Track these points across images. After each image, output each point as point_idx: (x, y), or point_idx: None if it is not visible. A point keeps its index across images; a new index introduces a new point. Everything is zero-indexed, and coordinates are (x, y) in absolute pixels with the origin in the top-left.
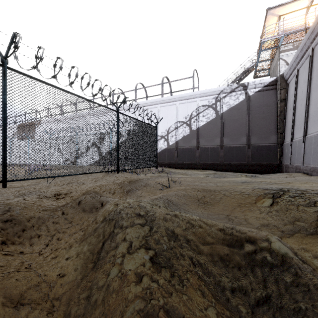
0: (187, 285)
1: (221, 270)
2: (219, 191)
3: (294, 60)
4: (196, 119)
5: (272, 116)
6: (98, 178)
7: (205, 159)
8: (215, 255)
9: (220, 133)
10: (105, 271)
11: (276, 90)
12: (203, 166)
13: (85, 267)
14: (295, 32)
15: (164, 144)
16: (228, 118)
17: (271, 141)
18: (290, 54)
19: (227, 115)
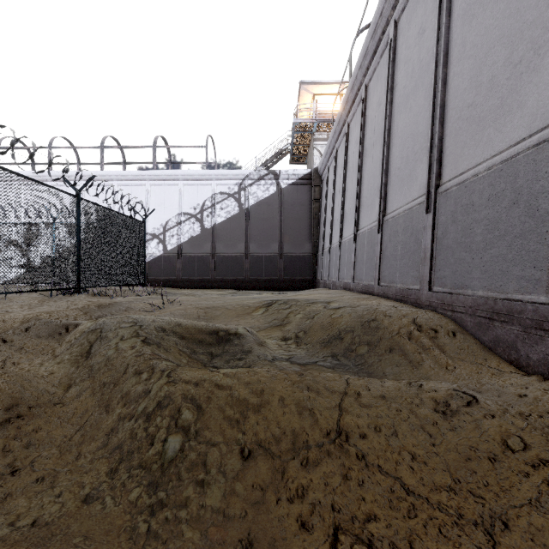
0: (170, 351)
1: (197, 345)
2: (224, 306)
3: (325, 155)
4: (210, 213)
5: (307, 218)
6: (31, 305)
7: (224, 273)
8: (195, 338)
9: (246, 236)
10: (102, 354)
11: (311, 186)
12: (221, 283)
13: (77, 362)
14: (327, 121)
15: (158, 248)
16: (255, 215)
17: (305, 250)
18: (325, 145)
19: (255, 211)
